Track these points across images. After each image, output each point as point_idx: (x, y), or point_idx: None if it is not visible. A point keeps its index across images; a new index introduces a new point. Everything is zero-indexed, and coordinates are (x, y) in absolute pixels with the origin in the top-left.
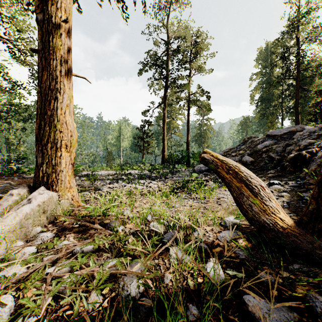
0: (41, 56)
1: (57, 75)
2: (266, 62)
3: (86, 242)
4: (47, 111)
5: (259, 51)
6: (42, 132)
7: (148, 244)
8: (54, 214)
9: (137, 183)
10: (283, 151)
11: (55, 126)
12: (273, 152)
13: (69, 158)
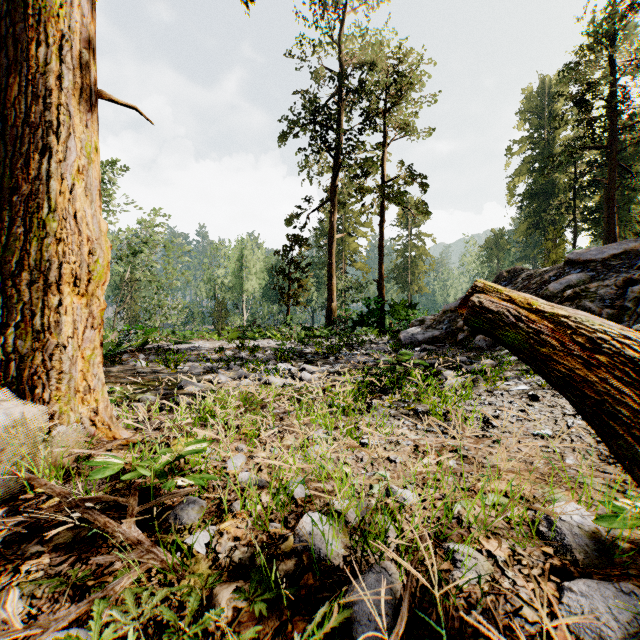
0: (4, 34)
1: (48, 86)
2: (541, 118)
3: (54, 629)
4: (20, 184)
5: (527, 95)
6: (5, 239)
7: (290, 637)
8: (21, 473)
9: (273, 370)
10: (616, 297)
11: (42, 223)
12: (591, 298)
13: (84, 312)
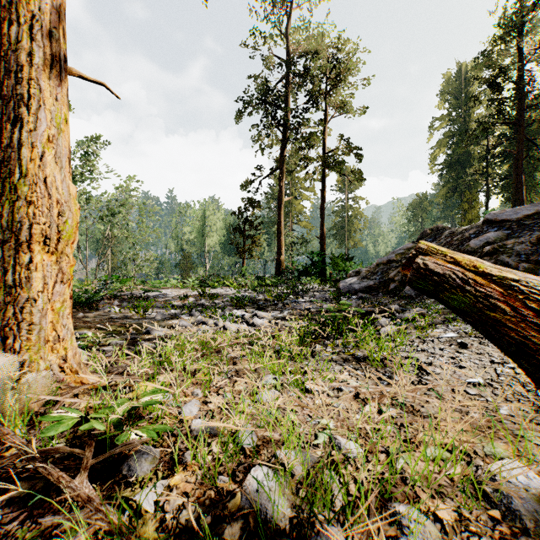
0: None
1: (20, 62)
2: (458, 98)
3: None
4: None
5: (446, 79)
6: None
7: None
8: None
9: (228, 316)
10: (530, 252)
11: (14, 187)
12: (508, 253)
13: (54, 269)
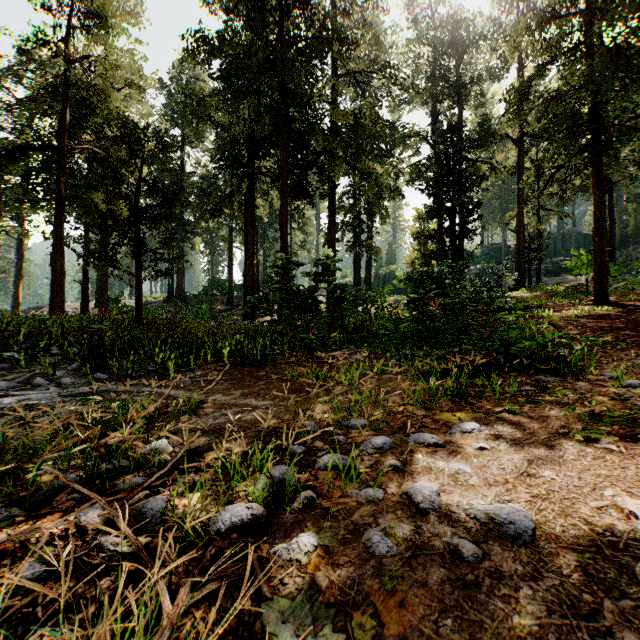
0: None
1: None
2: None
3: None
4: None
5: None
6: None
7: None
8: None
9: None
10: None
11: None
12: None
13: None
